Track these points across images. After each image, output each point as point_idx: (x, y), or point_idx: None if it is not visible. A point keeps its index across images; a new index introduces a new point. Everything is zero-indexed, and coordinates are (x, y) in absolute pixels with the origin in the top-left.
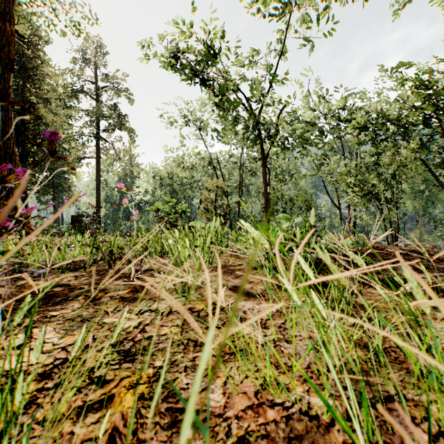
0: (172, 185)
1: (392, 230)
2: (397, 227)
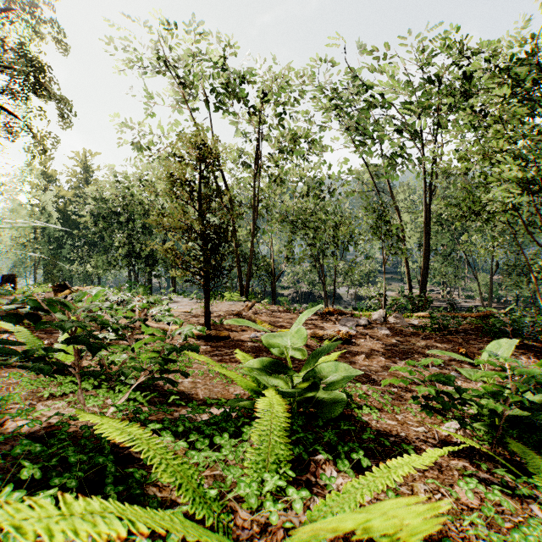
0: (143, 205)
1: None
2: None
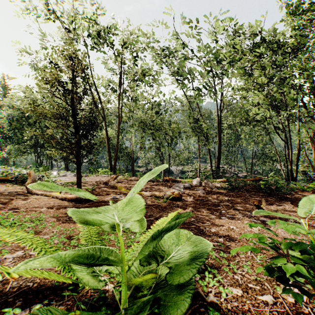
0: None
1: (289, 151)
2: (299, 147)
